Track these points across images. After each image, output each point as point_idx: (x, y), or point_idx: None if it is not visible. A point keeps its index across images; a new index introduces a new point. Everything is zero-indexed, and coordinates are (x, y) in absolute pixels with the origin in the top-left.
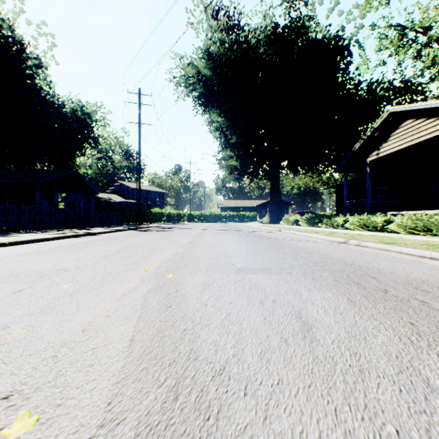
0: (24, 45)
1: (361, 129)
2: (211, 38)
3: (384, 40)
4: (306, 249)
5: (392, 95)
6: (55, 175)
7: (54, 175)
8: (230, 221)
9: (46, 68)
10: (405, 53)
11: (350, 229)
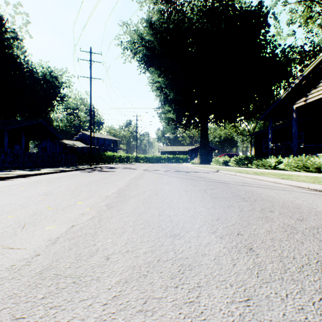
0: (3, 21)
1: (275, 87)
2: (153, 9)
3: (294, 14)
4: (309, 211)
5: (304, 57)
6: (21, 124)
7: (21, 123)
8: (168, 162)
9: (21, 40)
10: (313, 23)
11: (284, 170)
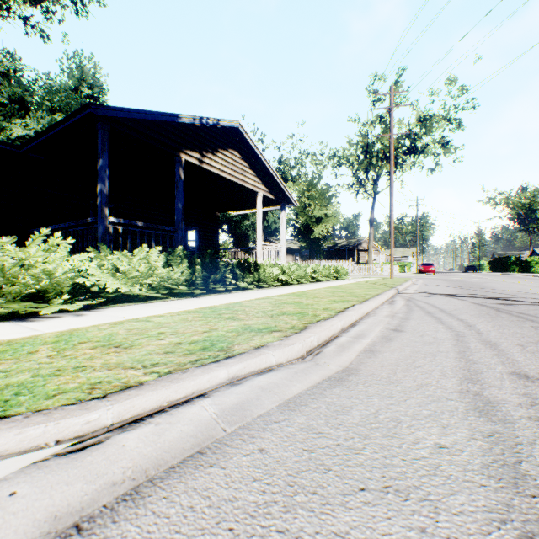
0: None
1: None
2: None
3: None
4: (450, 283)
5: None
6: None
7: None
8: None
9: None
10: None
11: (286, 284)
